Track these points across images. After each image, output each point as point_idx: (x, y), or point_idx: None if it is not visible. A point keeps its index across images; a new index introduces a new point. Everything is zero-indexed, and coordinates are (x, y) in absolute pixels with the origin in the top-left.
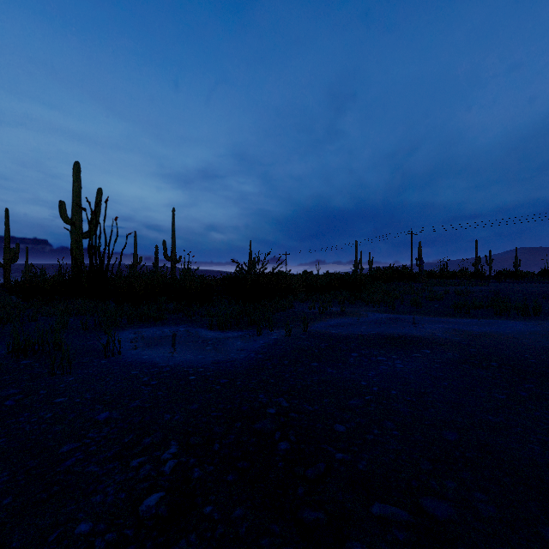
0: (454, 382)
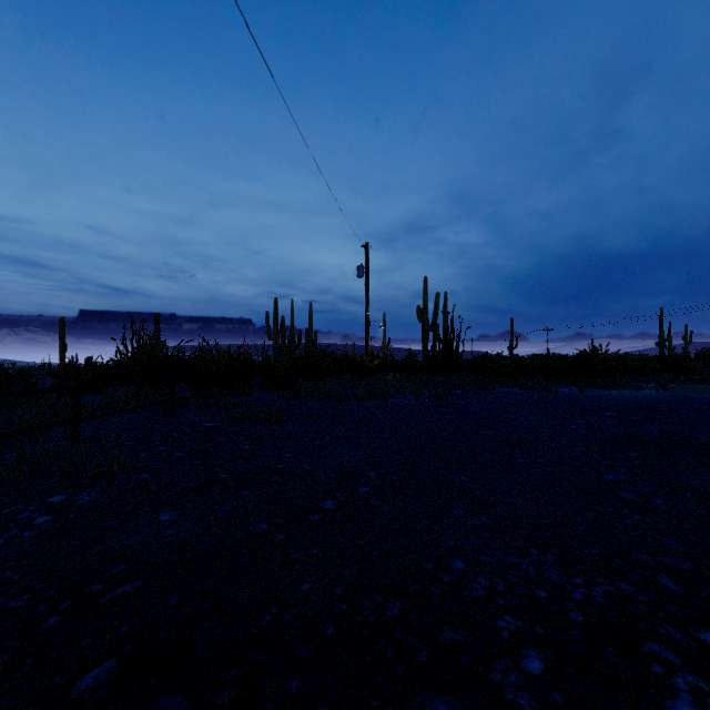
0: None
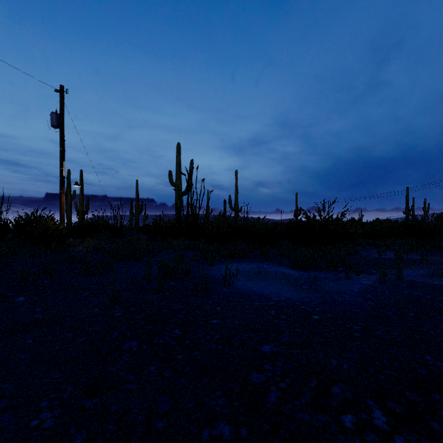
0: None
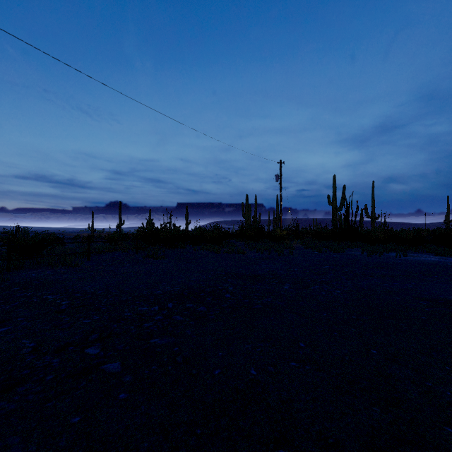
0: None
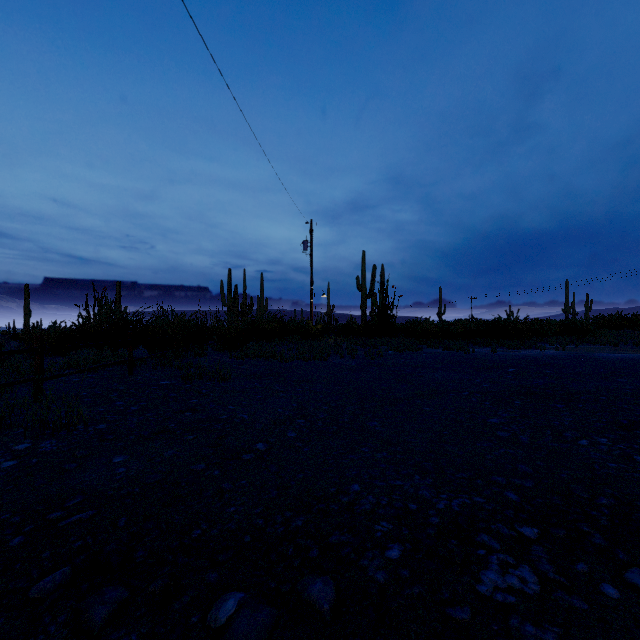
0: (634, 356)
